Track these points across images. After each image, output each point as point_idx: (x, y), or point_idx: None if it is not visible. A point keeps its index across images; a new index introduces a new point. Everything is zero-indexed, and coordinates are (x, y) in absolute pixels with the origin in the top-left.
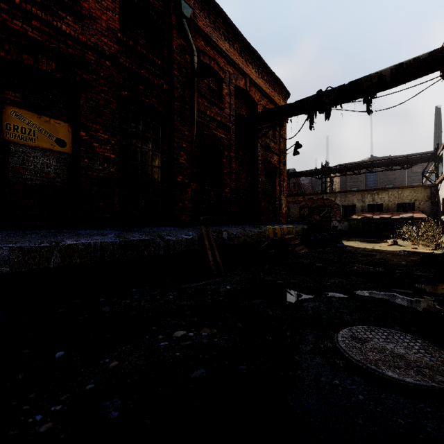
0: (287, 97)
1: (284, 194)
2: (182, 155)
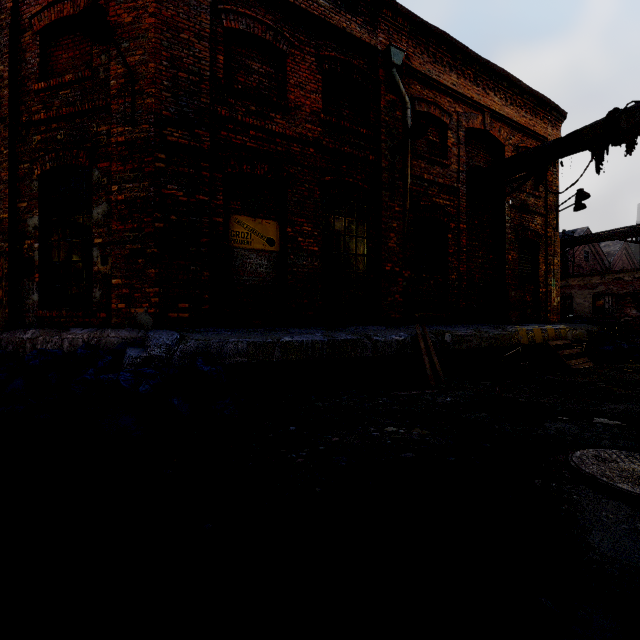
0: (561, 120)
1: (555, 276)
2: (391, 238)
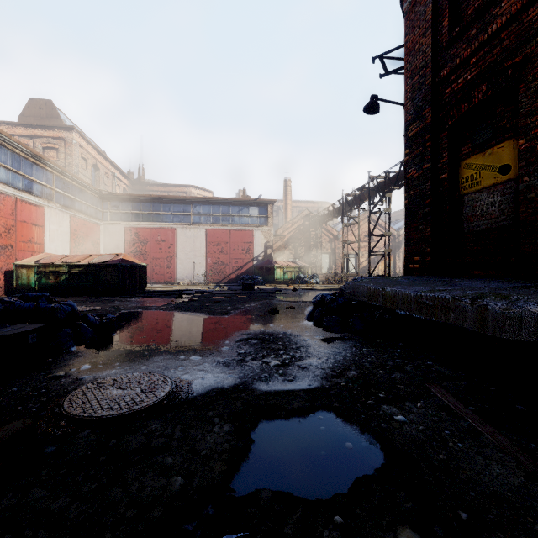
0: None
1: None
2: None
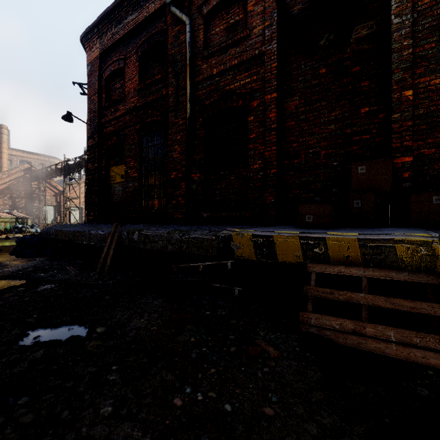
0: None
1: None
2: (176, 150)
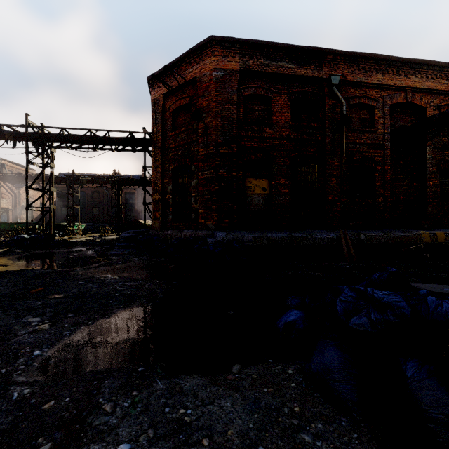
0: None
1: None
2: (332, 181)
